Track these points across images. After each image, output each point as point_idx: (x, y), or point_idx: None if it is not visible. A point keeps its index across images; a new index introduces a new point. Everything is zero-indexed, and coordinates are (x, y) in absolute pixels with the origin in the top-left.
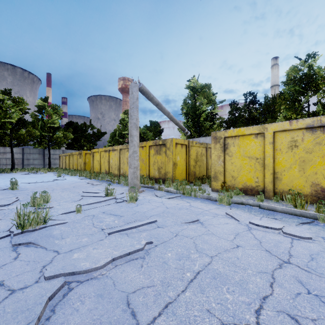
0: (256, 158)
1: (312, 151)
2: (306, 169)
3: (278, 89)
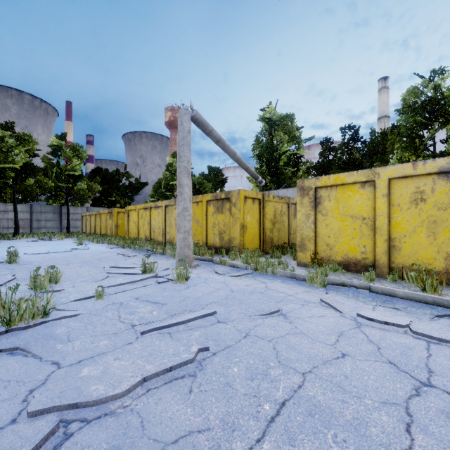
0: (363, 217)
1: (447, 206)
2: (438, 234)
3: (387, 122)
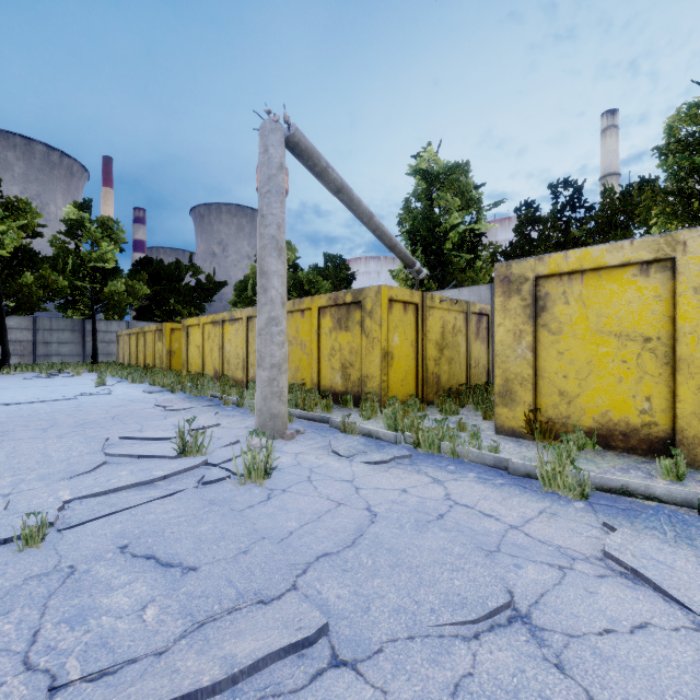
0: (645, 337)
1: None
2: None
3: (616, 182)
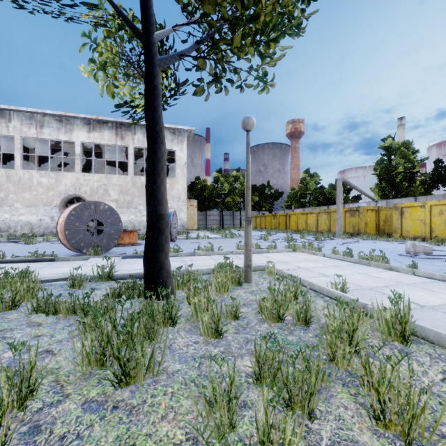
0: (421, 220)
1: None
2: None
3: None
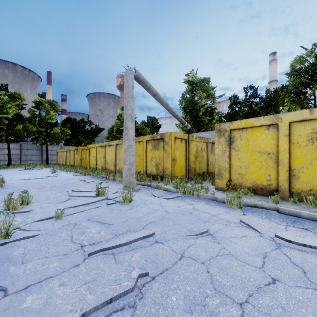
0: (268, 152)
1: None
2: None
3: (276, 84)
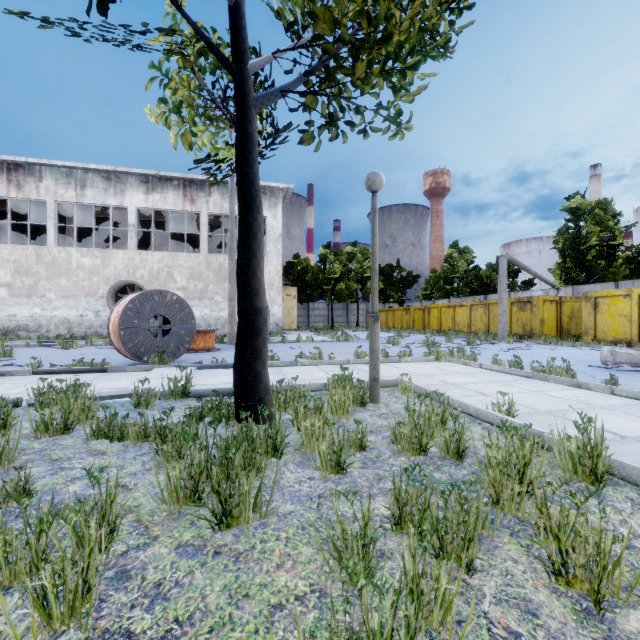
0: (624, 315)
1: None
2: None
3: None
